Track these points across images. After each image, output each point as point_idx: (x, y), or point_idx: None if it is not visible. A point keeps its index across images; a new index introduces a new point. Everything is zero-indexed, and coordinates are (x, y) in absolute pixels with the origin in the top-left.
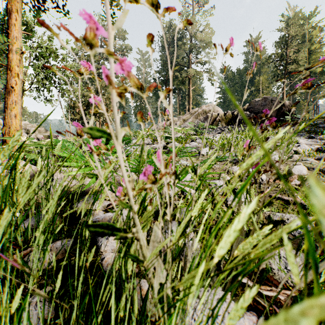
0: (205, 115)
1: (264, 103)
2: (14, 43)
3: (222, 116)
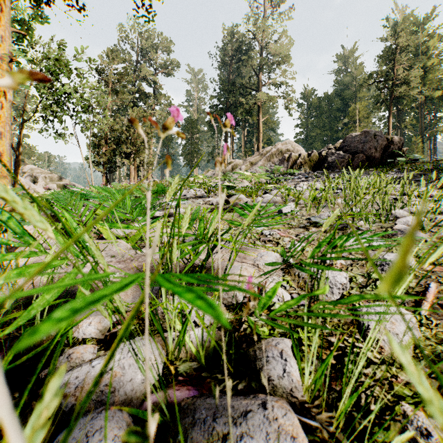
0: (281, 156)
1: (364, 140)
2: (0, 46)
3: (305, 157)
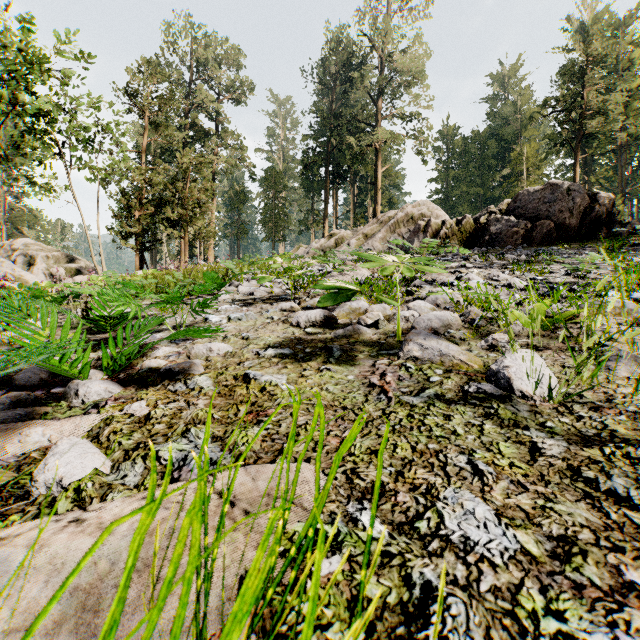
0: (411, 224)
1: (550, 197)
2: None
3: (452, 225)
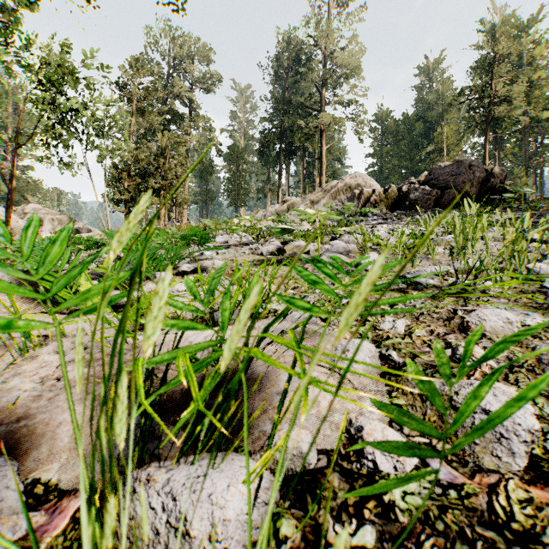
0: (349, 192)
1: (456, 171)
2: None
3: (380, 193)
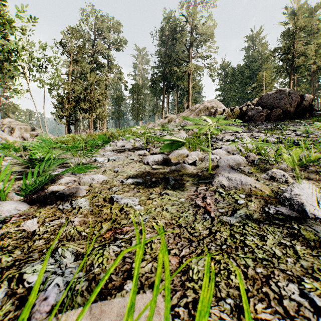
0: (207, 111)
1: (279, 97)
2: None
3: (228, 112)
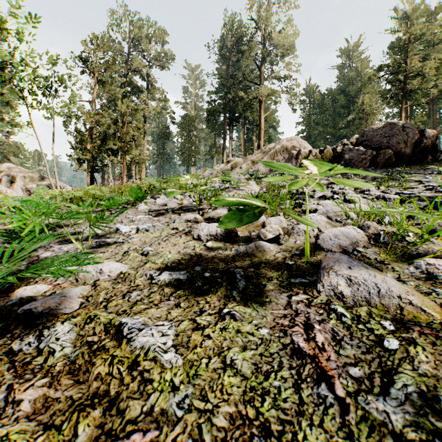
0: (286, 153)
1: (389, 133)
2: None
3: (317, 154)
